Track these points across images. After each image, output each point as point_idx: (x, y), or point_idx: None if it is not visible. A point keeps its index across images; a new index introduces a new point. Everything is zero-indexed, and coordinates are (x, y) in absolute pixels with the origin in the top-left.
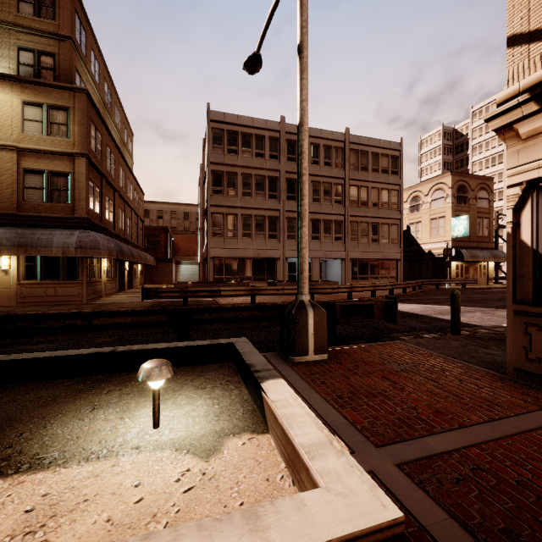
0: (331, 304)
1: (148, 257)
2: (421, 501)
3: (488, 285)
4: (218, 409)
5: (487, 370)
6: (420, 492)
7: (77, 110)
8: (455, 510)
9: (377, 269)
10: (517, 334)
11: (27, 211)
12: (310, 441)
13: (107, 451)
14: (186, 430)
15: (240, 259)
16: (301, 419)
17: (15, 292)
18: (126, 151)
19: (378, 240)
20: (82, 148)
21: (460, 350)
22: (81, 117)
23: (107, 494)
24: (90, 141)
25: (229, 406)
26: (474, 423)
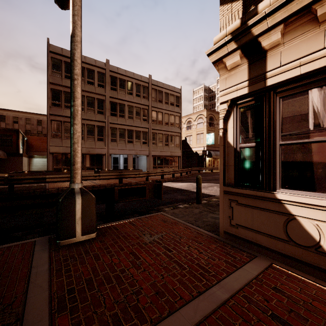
0: (110, 189)
1: None
2: None
3: None
4: None
5: (209, 233)
6: None
7: None
8: None
9: (168, 162)
10: (225, 208)
11: None
12: None
13: None
14: None
15: None
16: None
17: None
18: None
19: (169, 144)
20: None
21: (197, 216)
22: None
23: None
24: None
25: None
26: (184, 302)
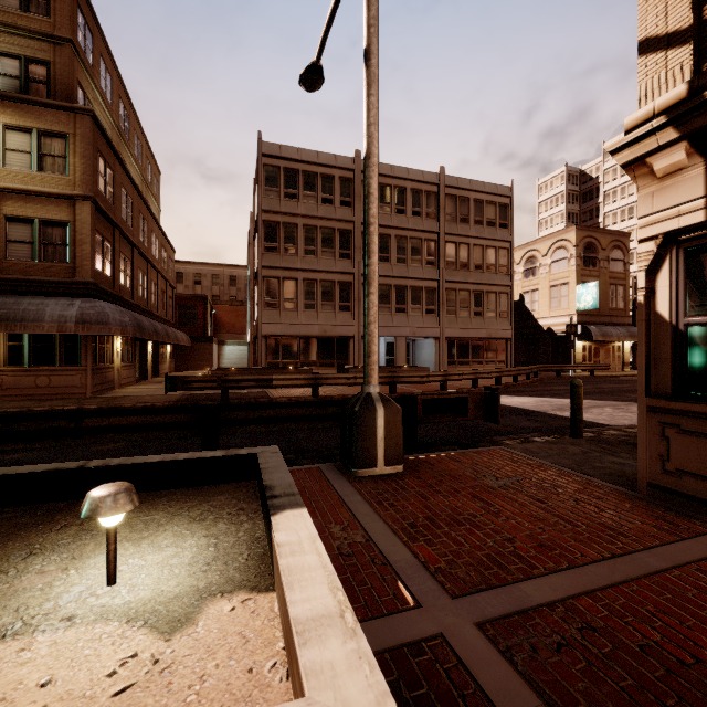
0: (411, 398)
1: (180, 334)
2: (505, 679)
3: (623, 372)
4: (212, 553)
5: (613, 486)
6: (505, 665)
7: (79, 138)
8: (551, 691)
9: (481, 351)
10: (651, 438)
11: (10, 273)
12: (310, 613)
13: (22, 625)
14: (154, 588)
15: (302, 338)
16: (309, 575)
17: None
18: (150, 194)
19: (483, 313)
20: (86, 189)
21: (580, 458)
22: (85, 147)
23: None
24: (97, 180)
25: (231, 547)
26: (589, 560)
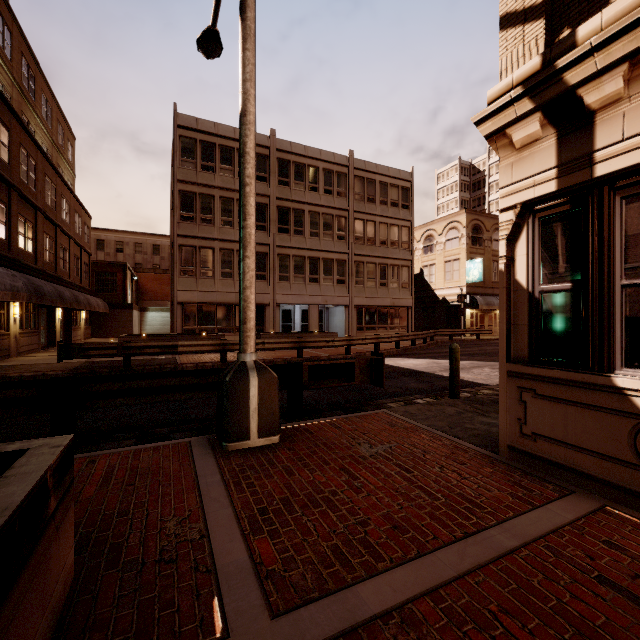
0: (296, 364)
1: (95, 301)
2: None
3: None
4: None
5: (478, 448)
6: None
7: None
8: None
9: (385, 318)
10: (510, 402)
11: None
12: None
13: None
14: None
15: (219, 305)
16: None
17: None
18: (63, 158)
19: (387, 284)
20: None
21: (453, 419)
22: None
23: None
24: None
25: None
26: (441, 544)
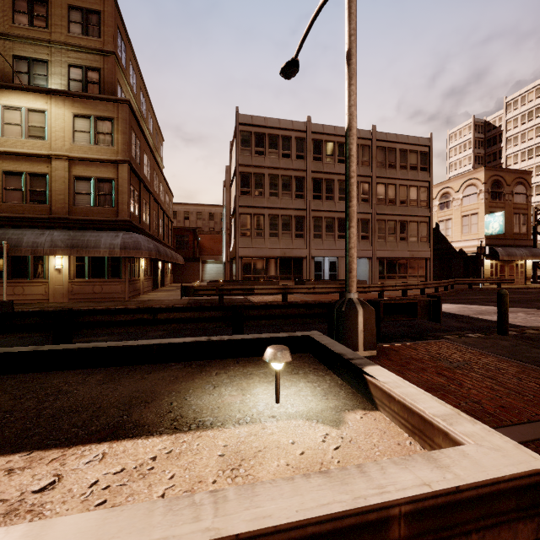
0: (375, 302)
1: (178, 256)
2: None
3: (525, 285)
4: (321, 390)
5: None
6: None
7: (120, 120)
8: None
9: (405, 268)
10: None
11: (77, 215)
12: (440, 412)
13: (251, 418)
14: (305, 406)
15: (267, 258)
16: (419, 397)
17: (67, 289)
18: (158, 155)
19: (407, 238)
20: (125, 155)
21: (511, 349)
22: (124, 126)
23: (274, 448)
24: (131, 149)
25: (330, 388)
26: None
